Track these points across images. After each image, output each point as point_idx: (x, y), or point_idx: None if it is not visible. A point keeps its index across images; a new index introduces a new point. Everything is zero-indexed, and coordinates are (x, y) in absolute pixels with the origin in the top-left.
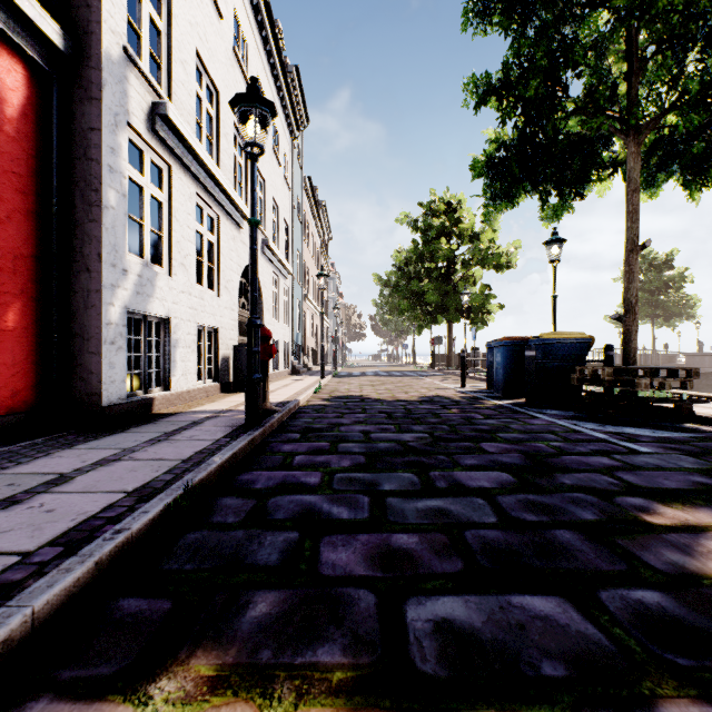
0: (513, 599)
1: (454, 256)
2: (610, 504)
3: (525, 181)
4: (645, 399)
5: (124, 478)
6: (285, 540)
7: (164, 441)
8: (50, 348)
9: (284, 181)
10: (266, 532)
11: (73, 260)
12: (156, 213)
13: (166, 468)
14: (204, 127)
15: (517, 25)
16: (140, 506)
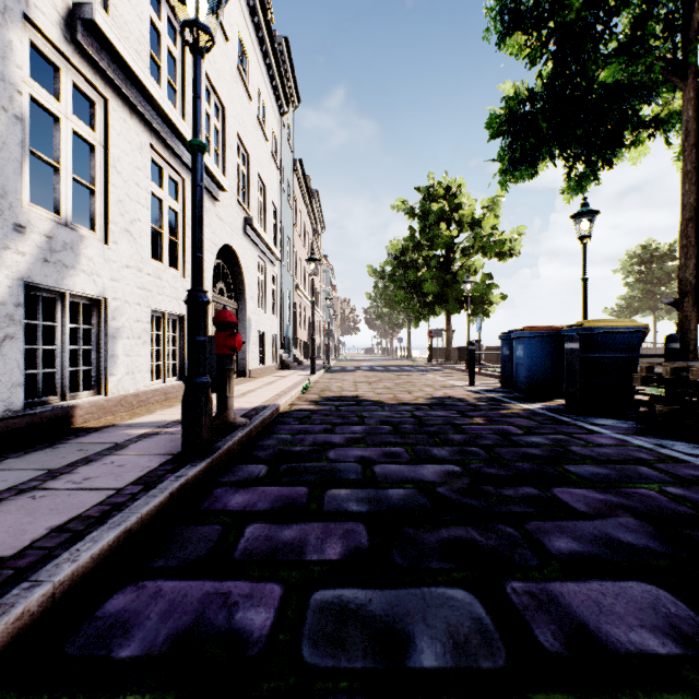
0: None
1: (453, 244)
2: None
3: (552, 141)
4: None
5: None
6: None
7: (26, 492)
8: None
9: (271, 159)
10: None
11: None
12: (88, 161)
13: None
14: (163, 67)
15: None
16: None
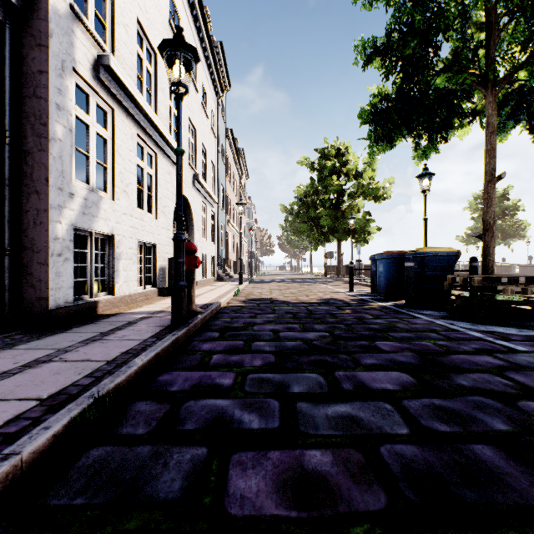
0: None
1: (342, 190)
2: (515, 410)
3: (402, 127)
4: (509, 303)
5: (44, 383)
6: (192, 458)
7: (97, 341)
8: (4, 259)
9: (211, 131)
10: (173, 447)
11: (25, 184)
12: (102, 148)
13: (89, 371)
14: (144, 81)
15: None
16: (46, 418)
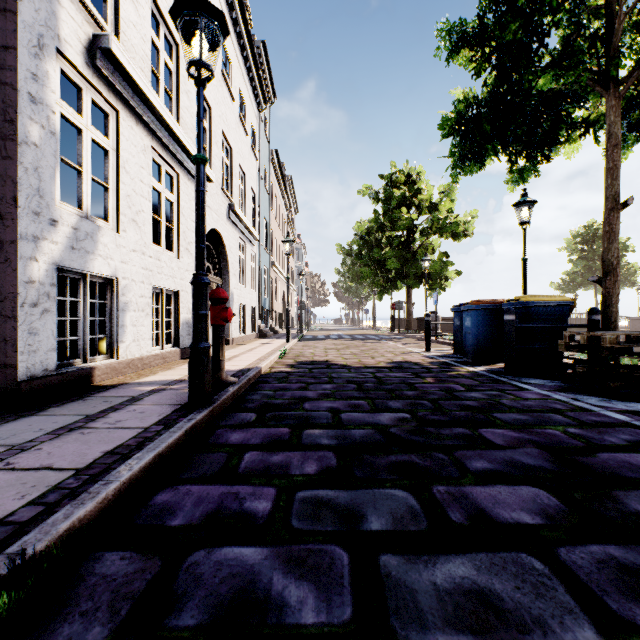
0: None
1: (413, 225)
2: None
3: (496, 140)
4: None
5: None
6: None
7: (76, 430)
8: None
9: (251, 151)
10: None
11: None
12: (102, 163)
13: (40, 490)
14: (161, 79)
15: None
16: None
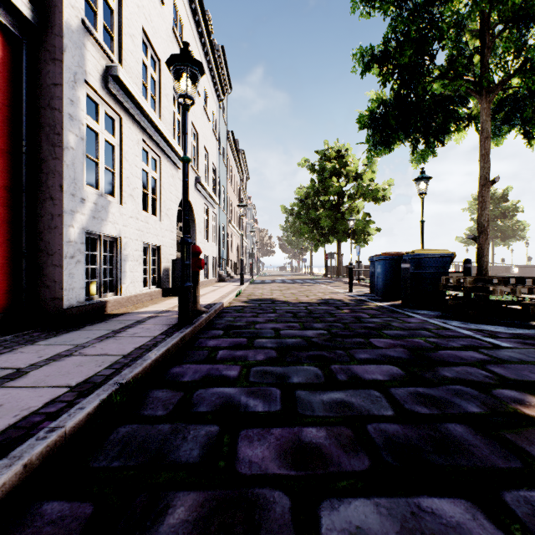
0: (422, 502)
1: (342, 191)
2: (489, 397)
3: (400, 132)
4: (499, 302)
5: (70, 373)
6: (206, 434)
7: (111, 337)
8: (21, 262)
9: (212, 134)
10: (190, 425)
11: (40, 190)
12: (110, 154)
13: (108, 363)
14: (149, 88)
15: (395, 7)
16: (79, 401)
